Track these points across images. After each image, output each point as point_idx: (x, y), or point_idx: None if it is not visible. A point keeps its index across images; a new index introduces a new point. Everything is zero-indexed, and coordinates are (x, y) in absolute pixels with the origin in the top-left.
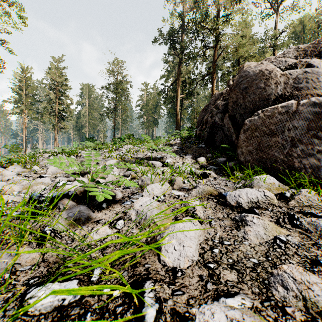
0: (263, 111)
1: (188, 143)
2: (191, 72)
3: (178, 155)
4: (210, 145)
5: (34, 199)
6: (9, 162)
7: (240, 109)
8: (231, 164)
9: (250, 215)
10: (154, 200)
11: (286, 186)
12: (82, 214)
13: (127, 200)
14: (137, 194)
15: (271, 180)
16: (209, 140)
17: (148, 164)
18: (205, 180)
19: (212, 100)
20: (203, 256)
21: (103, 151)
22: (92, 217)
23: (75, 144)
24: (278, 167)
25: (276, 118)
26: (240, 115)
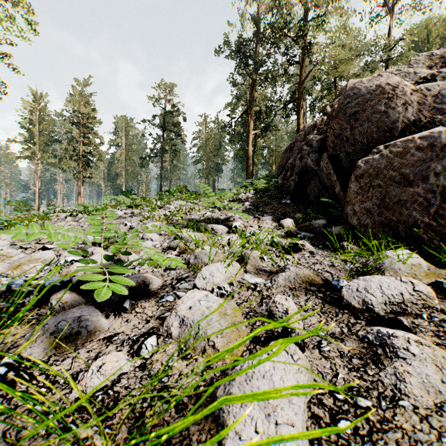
0: (387, 146)
1: (266, 198)
2: (269, 98)
3: (251, 215)
4: (299, 201)
5: (14, 290)
6: (5, 226)
7: (346, 146)
8: (336, 230)
9: (400, 334)
10: (213, 296)
11: (441, 269)
12: (83, 323)
13: (169, 292)
14: (186, 282)
15: (414, 259)
16: (297, 193)
17: (206, 229)
18: (296, 256)
19: (300, 136)
20: (320, 444)
21: (143, 210)
22: (102, 328)
23: (106, 200)
24: (421, 236)
25: (413, 157)
26: (346, 155)
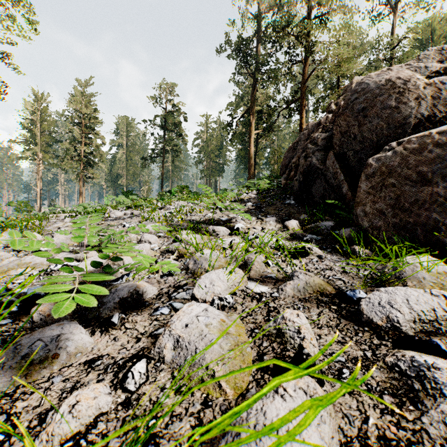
0: (400, 143)
1: (269, 198)
2: (271, 98)
3: (254, 216)
4: (304, 201)
5: None
6: (1, 227)
7: (354, 144)
8: (345, 233)
9: (443, 366)
10: (213, 310)
11: None
12: (63, 343)
13: (164, 303)
14: (184, 290)
15: (439, 266)
16: (302, 193)
17: (207, 231)
18: (304, 260)
19: (304, 135)
20: None
21: (143, 210)
22: (84, 349)
23: (107, 200)
24: (442, 240)
25: (430, 154)
26: (354, 153)
